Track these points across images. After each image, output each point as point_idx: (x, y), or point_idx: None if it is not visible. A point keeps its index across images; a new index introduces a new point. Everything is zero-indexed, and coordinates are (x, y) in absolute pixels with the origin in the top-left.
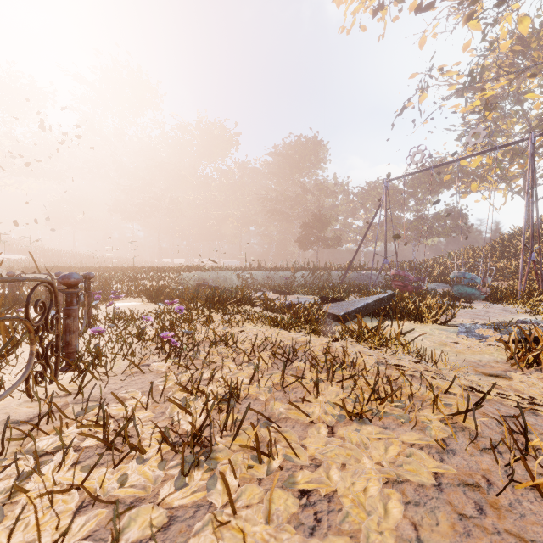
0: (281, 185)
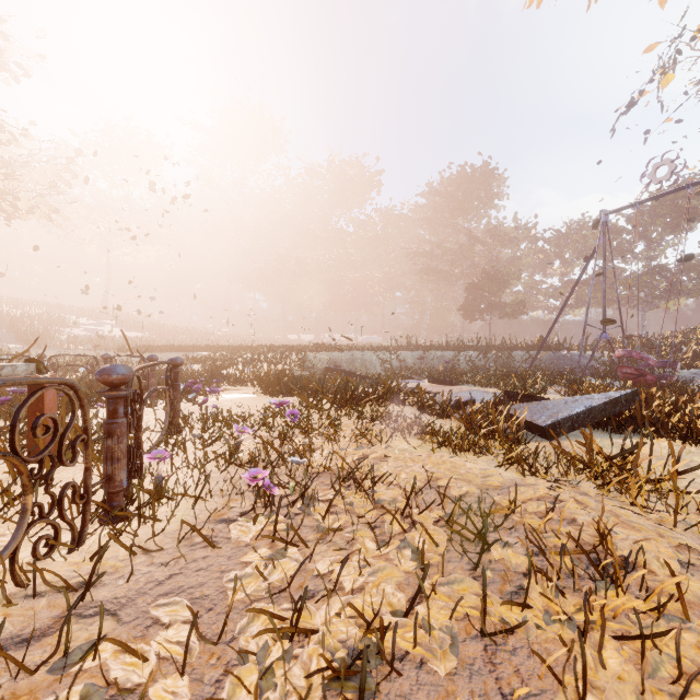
0: (437, 234)
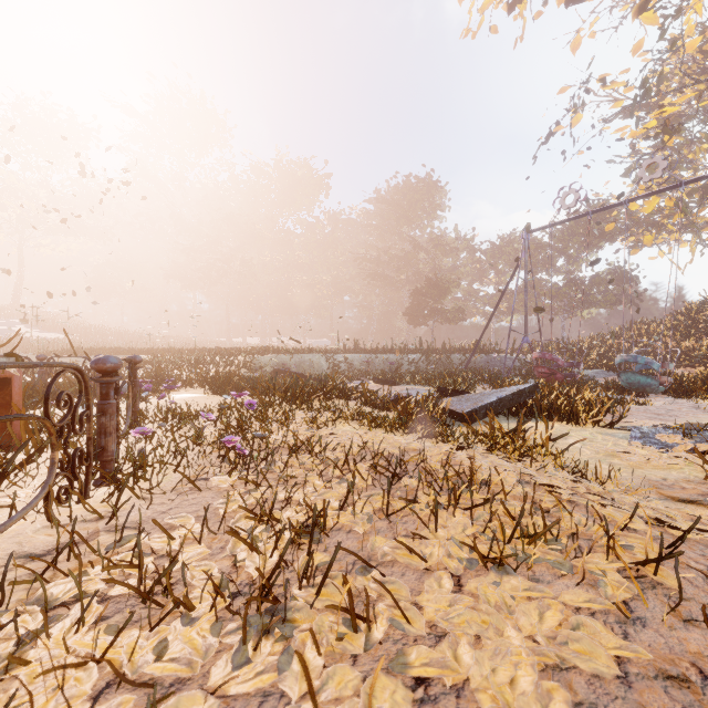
0: (384, 241)
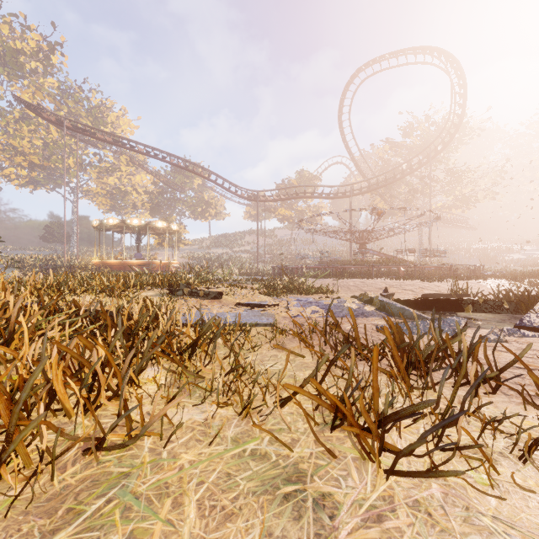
0: None
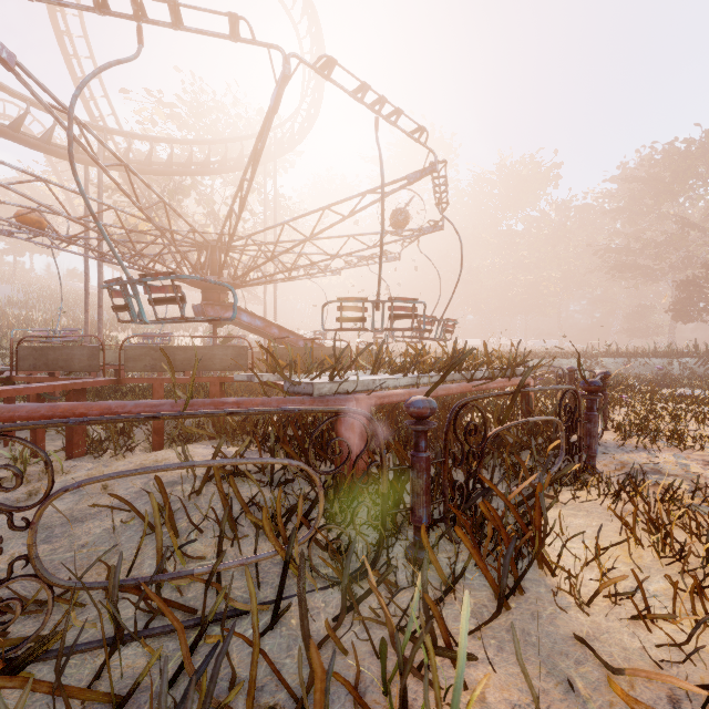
0: (634, 224)
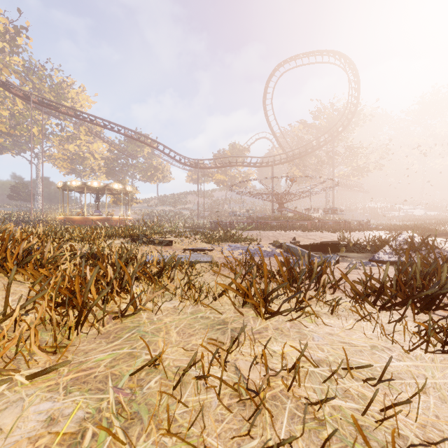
0: None
